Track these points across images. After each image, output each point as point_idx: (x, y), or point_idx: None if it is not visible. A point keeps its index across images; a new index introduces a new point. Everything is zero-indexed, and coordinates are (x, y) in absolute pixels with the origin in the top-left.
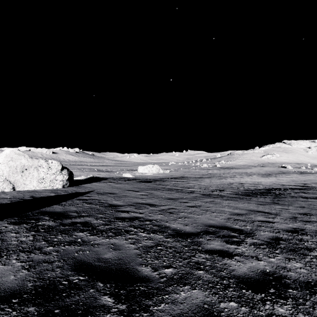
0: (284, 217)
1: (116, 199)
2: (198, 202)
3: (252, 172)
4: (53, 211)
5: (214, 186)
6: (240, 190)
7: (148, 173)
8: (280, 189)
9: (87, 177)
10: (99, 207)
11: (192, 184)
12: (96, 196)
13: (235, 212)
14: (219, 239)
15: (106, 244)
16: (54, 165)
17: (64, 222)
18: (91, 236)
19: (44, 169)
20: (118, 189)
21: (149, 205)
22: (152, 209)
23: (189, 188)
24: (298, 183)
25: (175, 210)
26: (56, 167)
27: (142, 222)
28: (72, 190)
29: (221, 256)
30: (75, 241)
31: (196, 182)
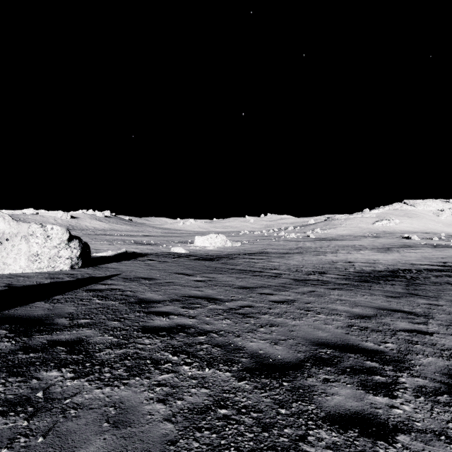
0: (443, 322)
1: (153, 290)
2: (289, 293)
3: (363, 245)
4: (25, 316)
5: (309, 267)
6: (350, 272)
7: (209, 247)
8: (410, 271)
9: (117, 253)
10: (118, 306)
11: (276, 263)
12: (121, 283)
13: (355, 313)
14: (346, 379)
15: (98, 407)
16: (55, 233)
17: (32, 341)
18: (74, 379)
19: (38, 240)
20: (160, 272)
21: (207, 300)
22: (212, 308)
23: (272, 269)
24: (434, 261)
25: (253, 309)
26: (60, 236)
27: (192, 337)
28: (84, 273)
29: (367, 435)
30: (26, 399)
31: (282, 260)
